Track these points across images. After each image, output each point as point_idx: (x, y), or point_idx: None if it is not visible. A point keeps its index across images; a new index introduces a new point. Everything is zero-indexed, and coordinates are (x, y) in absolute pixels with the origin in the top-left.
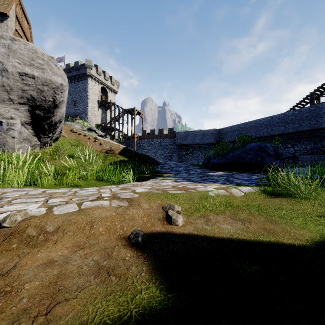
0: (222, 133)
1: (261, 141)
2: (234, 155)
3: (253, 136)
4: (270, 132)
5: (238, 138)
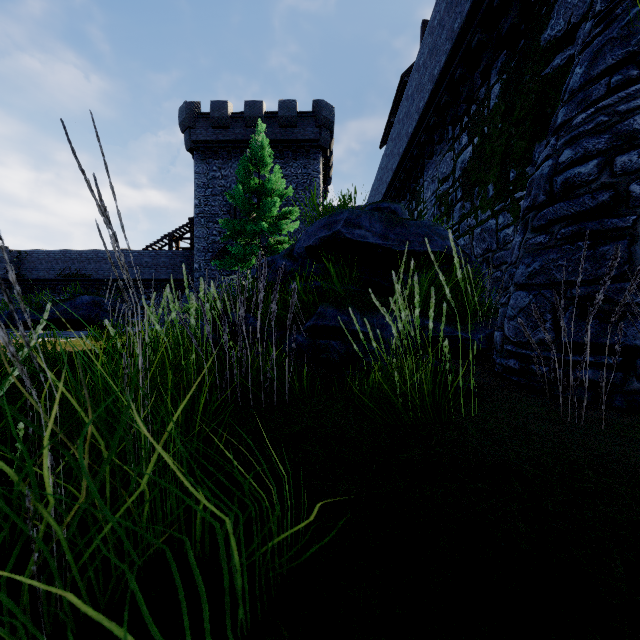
0: (27, 261)
1: (98, 294)
2: (59, 309)
3: (93, 276)
4: (120, 275)
5: (65, 277)
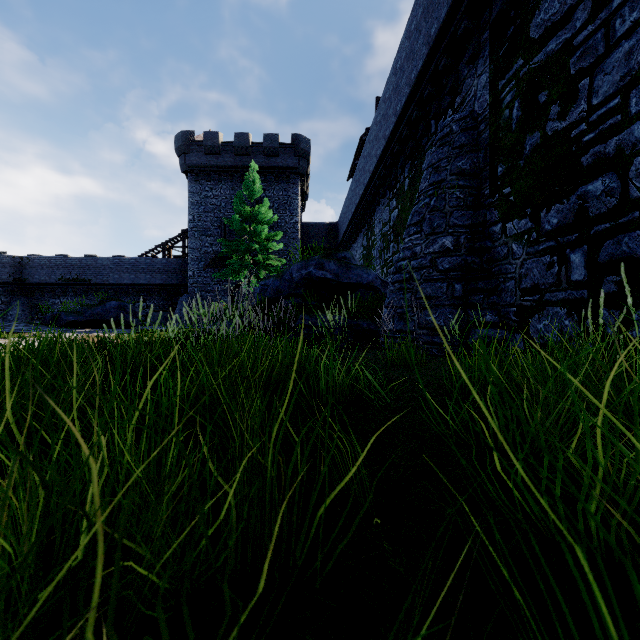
0: (29, 267)
1: (120, 300)
2: (94, 312)
3: (92, 281)
4: (118, 280)
5: (66, 281)
